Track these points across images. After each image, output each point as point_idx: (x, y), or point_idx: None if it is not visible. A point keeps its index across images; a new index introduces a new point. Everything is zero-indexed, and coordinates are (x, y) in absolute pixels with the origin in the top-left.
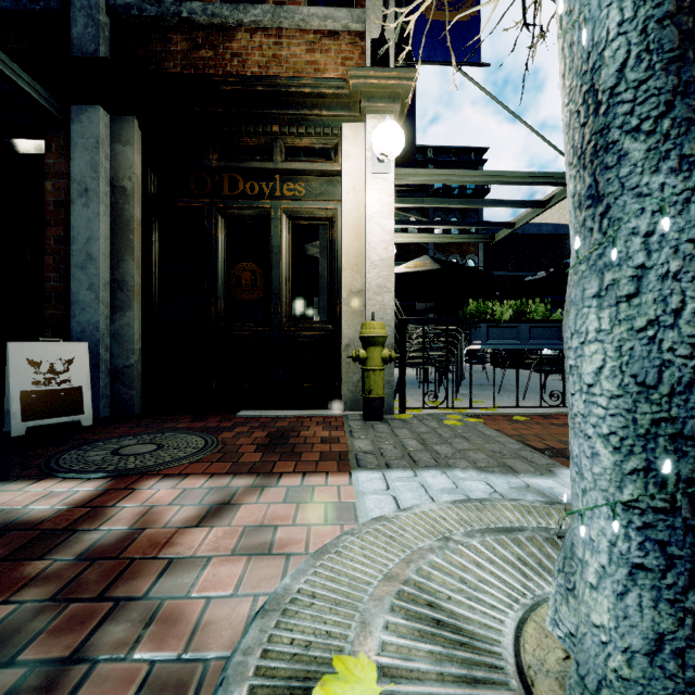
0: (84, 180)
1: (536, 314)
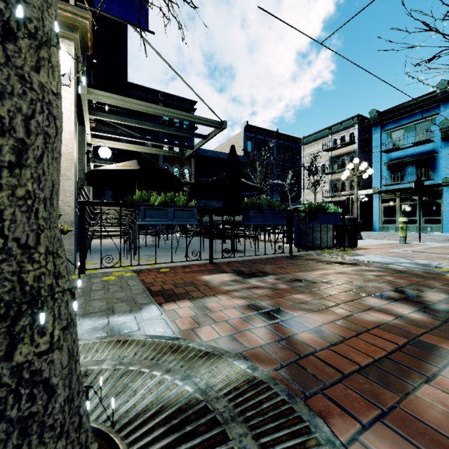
0: None
1: (179, 202)
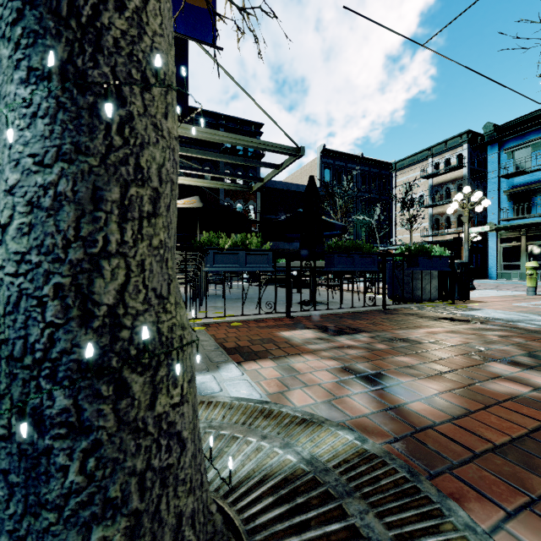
0: None
1: (252, 245)
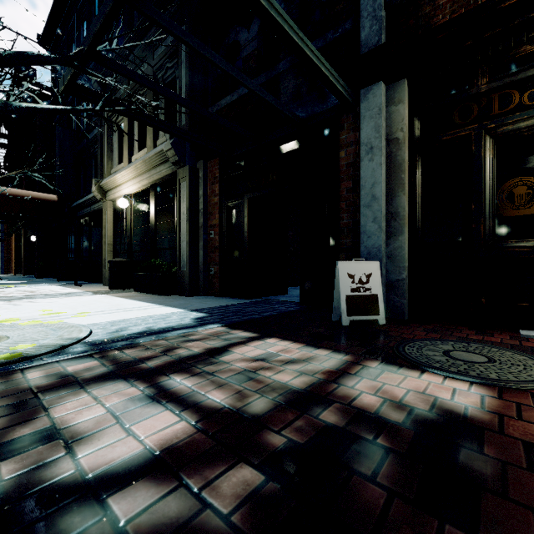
0: (369, 142)
1: None
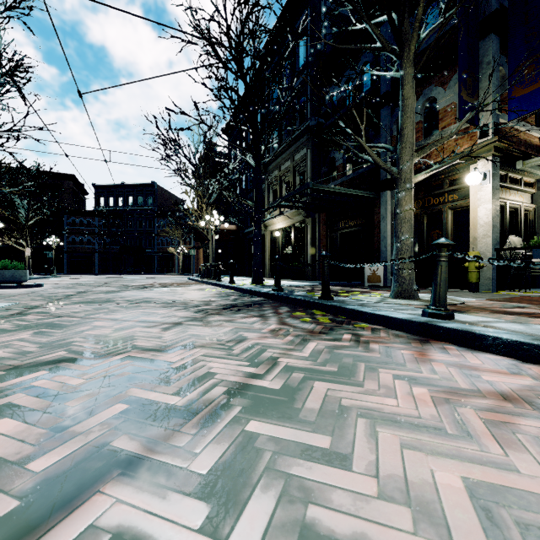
0: (383, 214)
1: None
